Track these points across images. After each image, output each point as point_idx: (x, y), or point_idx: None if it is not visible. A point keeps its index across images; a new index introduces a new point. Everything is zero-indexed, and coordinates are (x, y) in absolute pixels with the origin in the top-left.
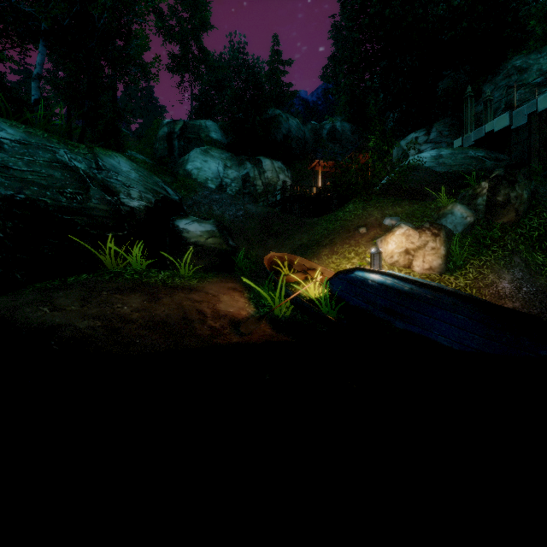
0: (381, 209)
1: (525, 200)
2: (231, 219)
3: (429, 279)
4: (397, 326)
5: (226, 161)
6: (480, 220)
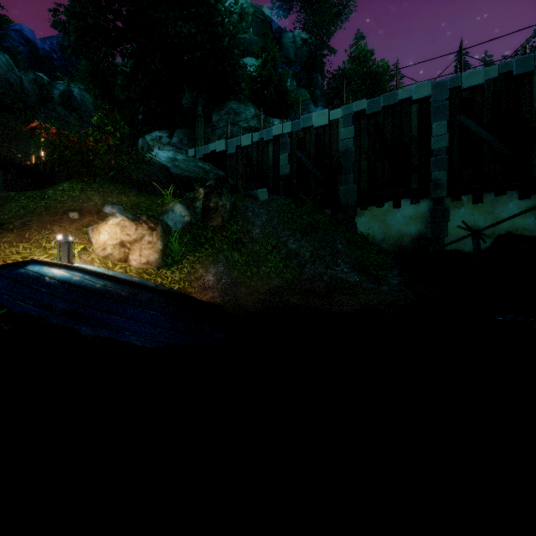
0: (104, 195)
1: (228, 209)
2: None
3: (146, 273)
4: (84, 332)
5: None
6: (198, 221)
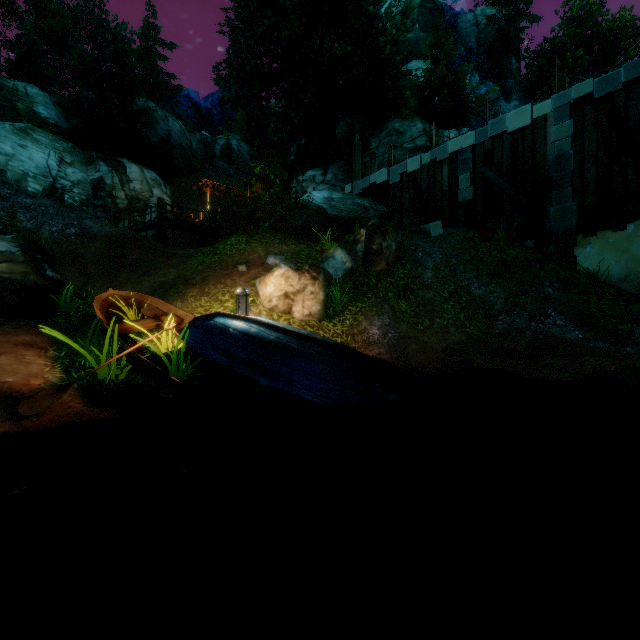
0: (266, 246)
1: (393, 251)
2: (53, 237)
3: (308, 326)
4: (261, 382)
5: (62, 154)
6: (360, 266)
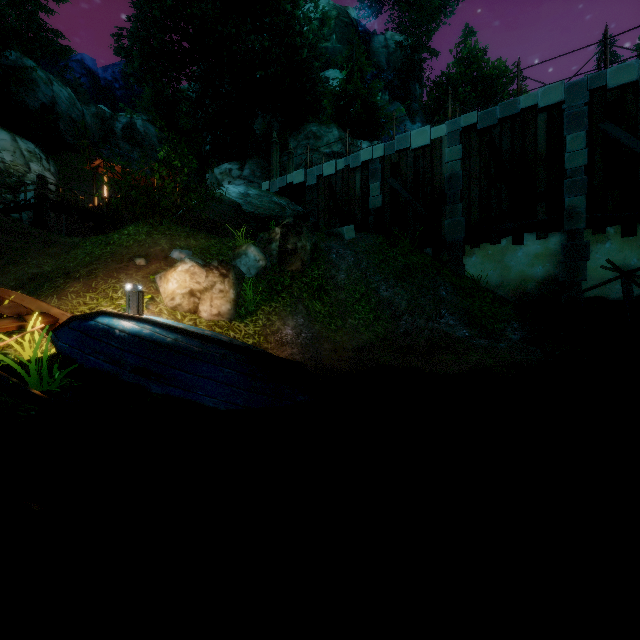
0: (171, 239)
1: (308, 251)
2: None
3: (217, 326)
4: (155, 390)
5: None
6: (274, 265)
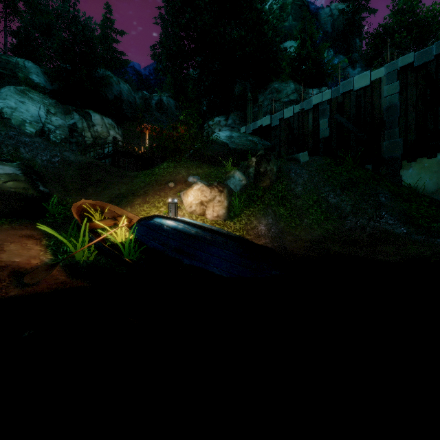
0: (188, 169)
1: (275, 172)
2: (44, 164)
3: (217, 224)
4: (185, 262)
5: (49, 107)
6: (251, 183)
